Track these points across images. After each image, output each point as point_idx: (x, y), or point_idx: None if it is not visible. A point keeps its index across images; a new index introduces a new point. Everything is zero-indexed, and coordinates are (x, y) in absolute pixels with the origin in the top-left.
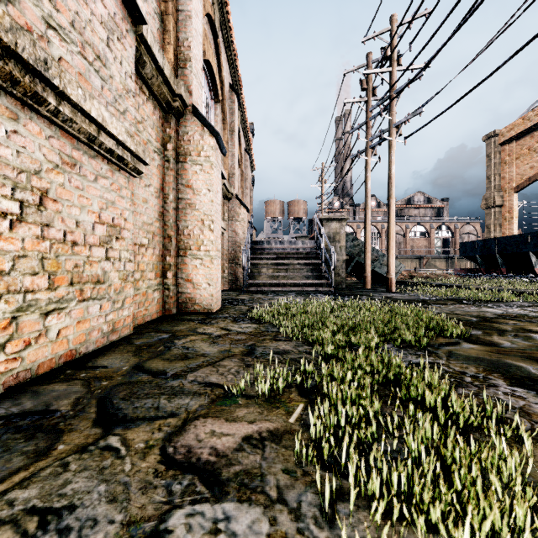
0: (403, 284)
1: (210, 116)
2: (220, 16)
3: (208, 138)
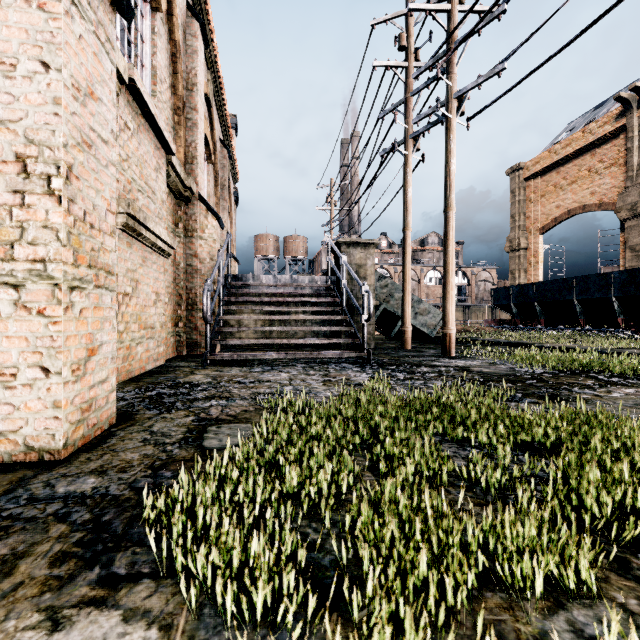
0: None
1: (142, 32)
2: None
3: None
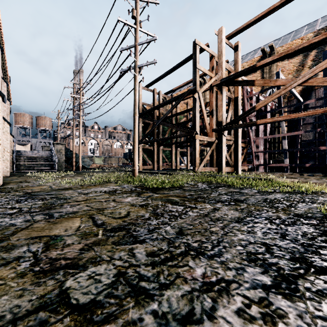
0: (92, 169)
1: None
2: (1, 58)
3: (7, 124)
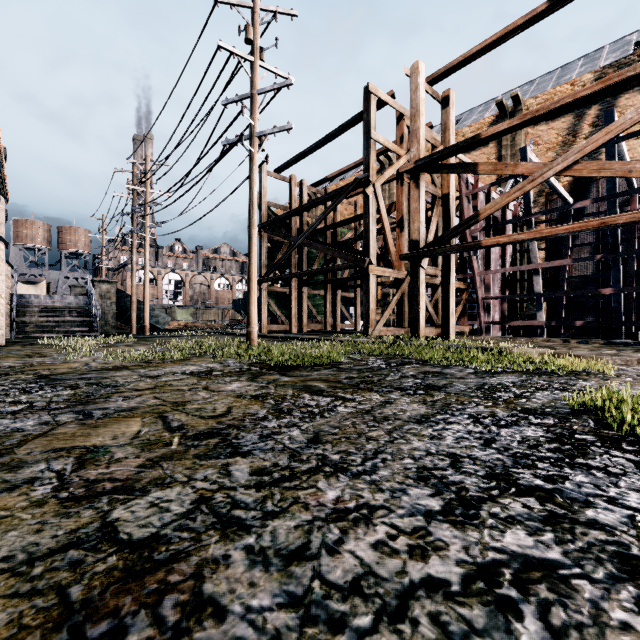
0: (170, 331)
1: None
2: None
3: (0, 244)
